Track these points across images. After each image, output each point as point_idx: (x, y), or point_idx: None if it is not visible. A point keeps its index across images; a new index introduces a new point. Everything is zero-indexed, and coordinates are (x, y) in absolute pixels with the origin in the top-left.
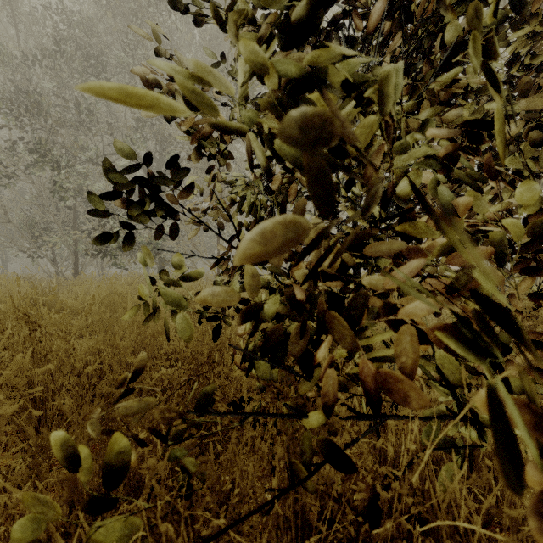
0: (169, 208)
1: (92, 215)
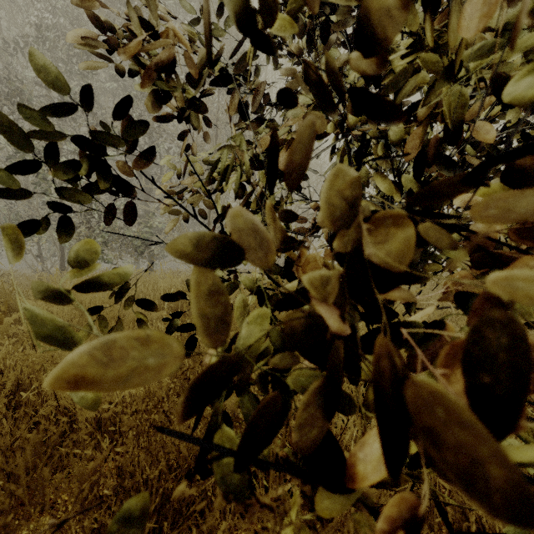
0: (120, 181)
1: (4, 188)
